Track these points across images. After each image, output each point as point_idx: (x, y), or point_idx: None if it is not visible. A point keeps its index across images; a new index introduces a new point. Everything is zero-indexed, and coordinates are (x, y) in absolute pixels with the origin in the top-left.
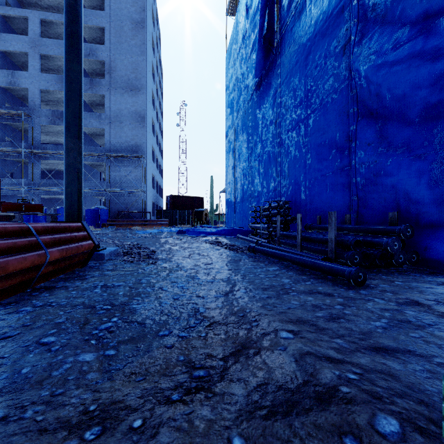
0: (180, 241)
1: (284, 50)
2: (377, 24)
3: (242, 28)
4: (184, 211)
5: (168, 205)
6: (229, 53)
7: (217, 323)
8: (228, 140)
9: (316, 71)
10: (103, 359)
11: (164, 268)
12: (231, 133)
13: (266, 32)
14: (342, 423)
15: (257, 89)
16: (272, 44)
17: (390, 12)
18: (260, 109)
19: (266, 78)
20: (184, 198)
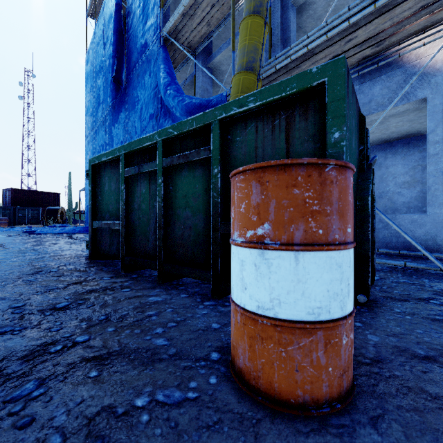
0: (29, 238)
1: (129, 93)
2: (168, 115)
3: (101, 46)
4: (32, 209)
5: (6, 200)
6: (89, 57)
7: (54, 258)
8: (88, 141)
9: (146, 122)
10: (2, 266)
11: (18, 249)
12: (91, 135)
13: (116, 73)
14: (77, 256)
15: (112, 109)
16: (121, 83)
17: (171, 113)
18: (115, 127)
19: (118, 105)
20: (32, 192)
